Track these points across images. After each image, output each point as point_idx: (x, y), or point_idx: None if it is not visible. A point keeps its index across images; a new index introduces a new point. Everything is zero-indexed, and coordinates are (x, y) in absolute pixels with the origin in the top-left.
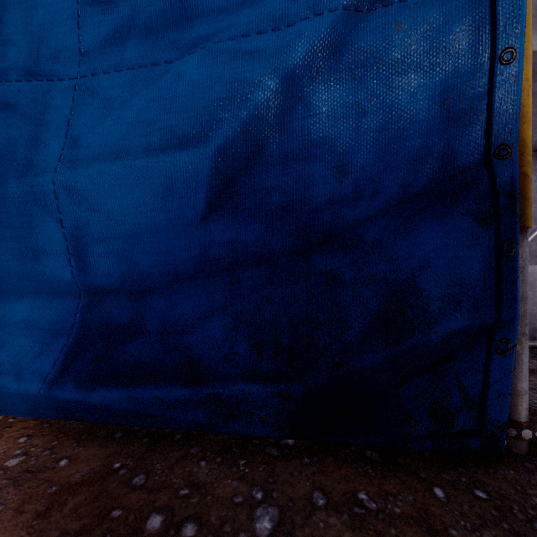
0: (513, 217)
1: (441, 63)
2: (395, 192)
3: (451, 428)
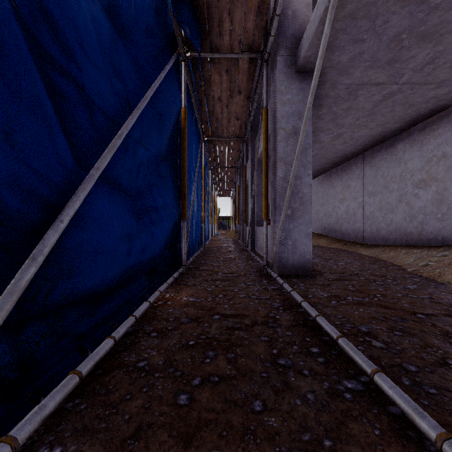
0: None
1: None
2: None
3: None
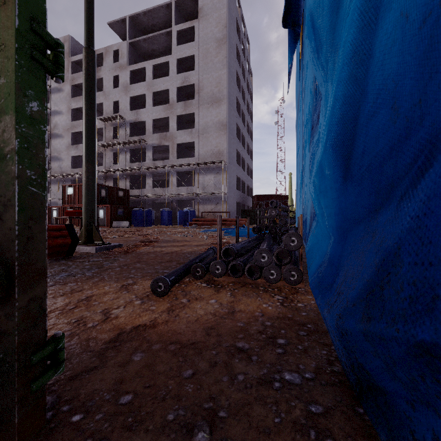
0: None
1: None
2: None
3: None
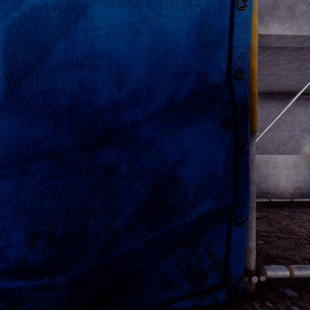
0: (246, 123)
1: (197, 1)
2: (164, 100)
3: (204, 285)
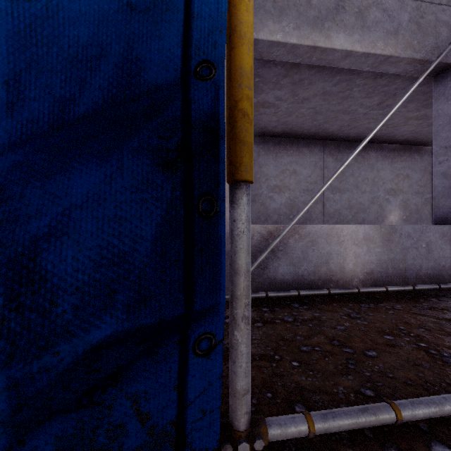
0: (216, 163)
1: None
2: (44, 109)
3: None
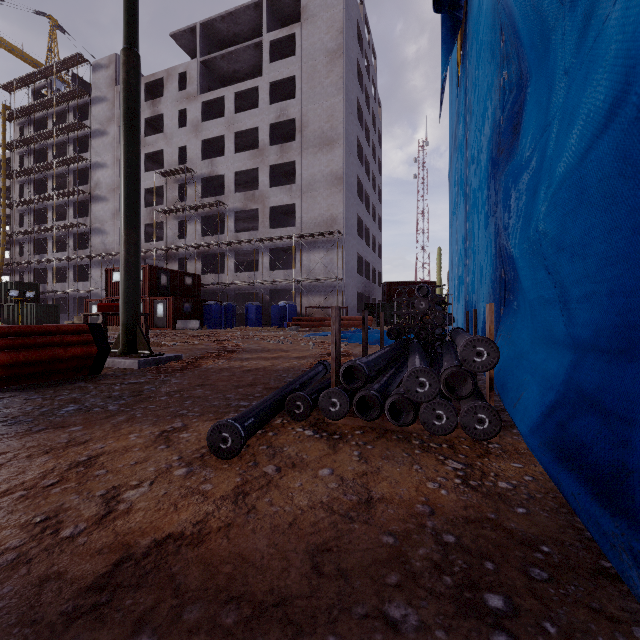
0: None
1: None
2: None
3: None
